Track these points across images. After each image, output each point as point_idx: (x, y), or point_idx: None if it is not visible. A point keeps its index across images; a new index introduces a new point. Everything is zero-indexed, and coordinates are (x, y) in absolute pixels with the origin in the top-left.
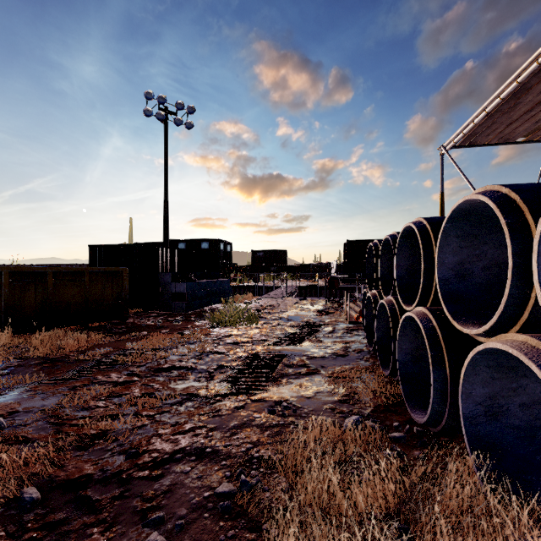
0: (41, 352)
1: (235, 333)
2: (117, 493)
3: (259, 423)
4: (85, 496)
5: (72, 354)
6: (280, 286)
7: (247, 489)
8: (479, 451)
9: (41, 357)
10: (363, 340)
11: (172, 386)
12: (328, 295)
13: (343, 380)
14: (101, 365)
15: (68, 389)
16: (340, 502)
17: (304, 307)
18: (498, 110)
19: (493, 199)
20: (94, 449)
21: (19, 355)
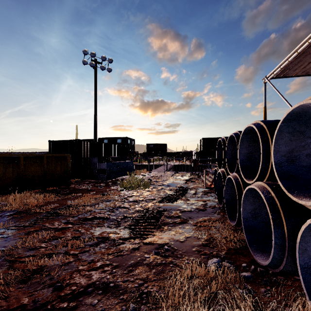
0: (13, 207)
1: (135, 194)
2: None
3: (148, 262)
4: None
5: (33, 208)
6: (163, 164)
7: None
8: None
9: (13, 210)
10: (215, 199)
11: (92, 231)
12: (191, 170)
13: (204, 228)
14: (49, 216)
15: (25, 233)
16: None
17: (177, 177)
18: (304, 52)
19: None
20: (32, 282)
21: None
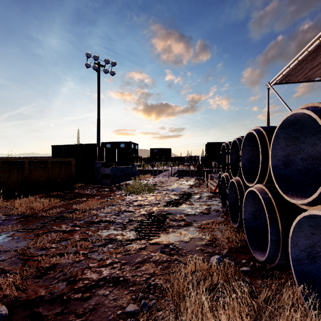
0: (20, 211)
1: (140, 199)
2: (59, 310)
3: (154, 260)
4: (38, 312)
5: (39, 212)
6: (167, 169)
7: (146, 310)
8: (305, 284)
9: (20, 214)
10: (219, 203)
11: (99, 233)
12: (196, 175)
13: (208, 230)
14: (56, 219)
15: (34, 235)
16: (210, 320)
17: (182, 182)
18: (305, 59)
19: (315, 111)
20: (46, 277)
21: (6, 213)
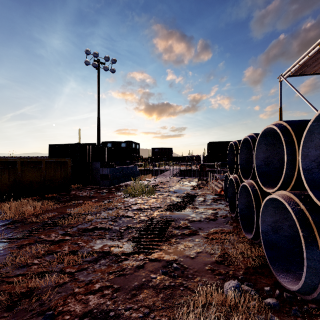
0: (8, 216)
1: (139, 202)
2: None
3: (154, 285)
4: None
5: (29, 217)
6: (168, 169)
7: None
8: None
9: (7, 219)
10: (226, 207)
11: (92, 244)
12: (198, 175)
13: (216, 241)
14: (46, 226)
15: (17, 247)
16: None
17: (184, 183)
18: None
19: None
20: (19, 309)
21: None
